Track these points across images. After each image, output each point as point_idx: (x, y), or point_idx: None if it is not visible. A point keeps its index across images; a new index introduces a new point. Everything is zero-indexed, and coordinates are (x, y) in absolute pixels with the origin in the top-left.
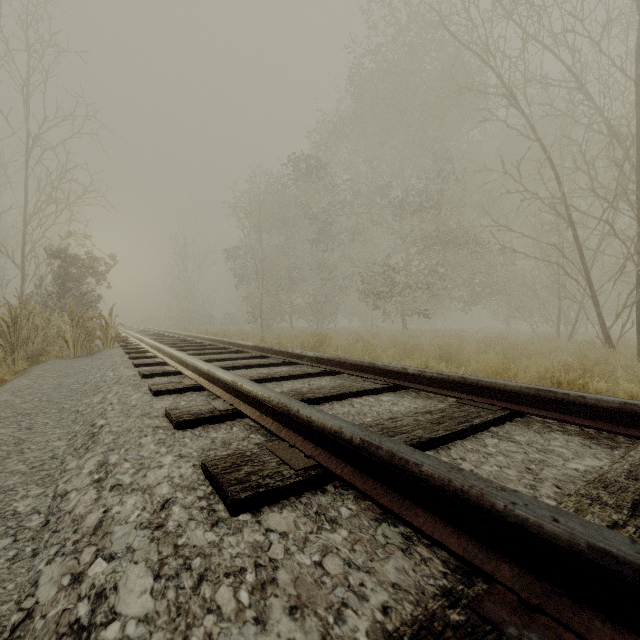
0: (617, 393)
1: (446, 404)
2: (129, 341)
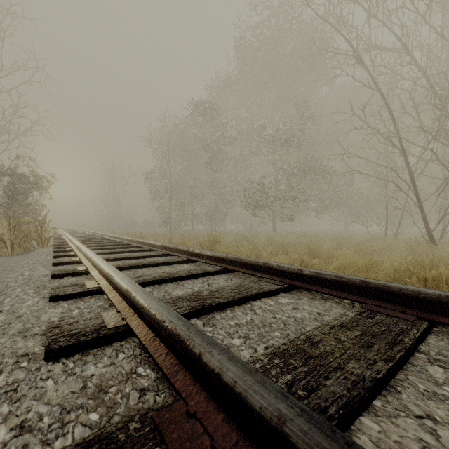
0: None
1: (354, 311)
2: (62, 241)
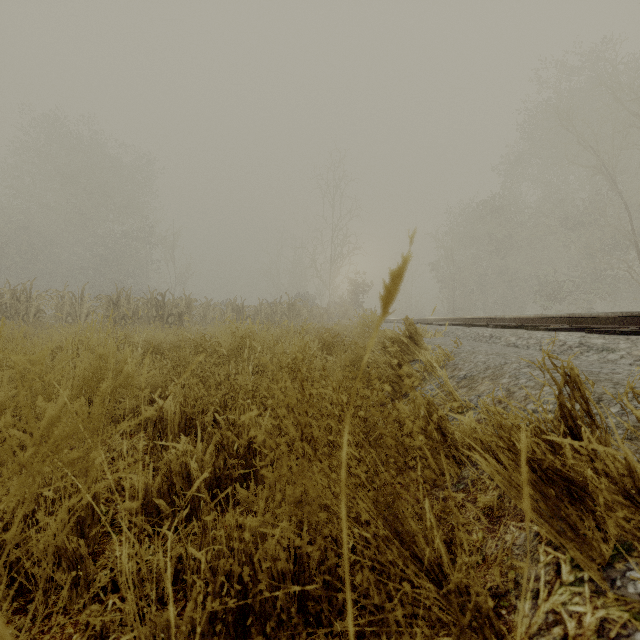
0: None
1: None
2: None
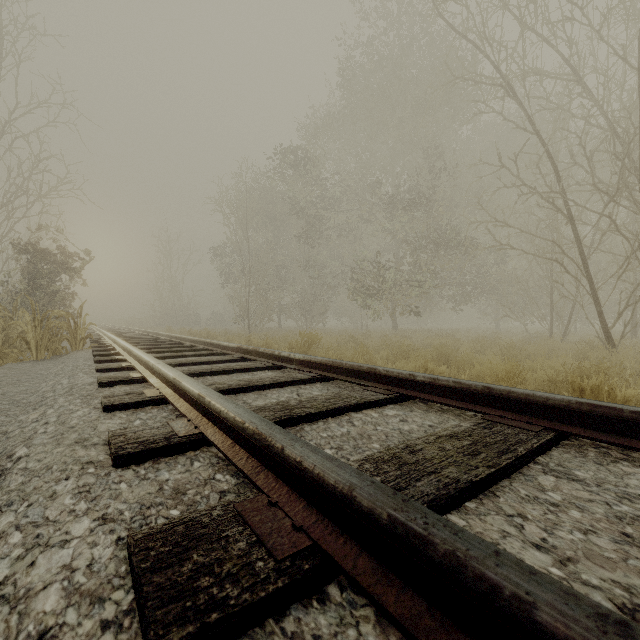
0: (639, 399)
1: (471, 422)
2: (102, 342)
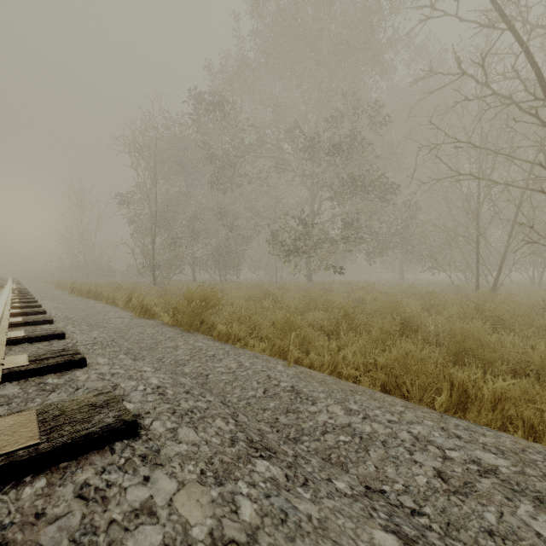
0: None
1: None
2: None
